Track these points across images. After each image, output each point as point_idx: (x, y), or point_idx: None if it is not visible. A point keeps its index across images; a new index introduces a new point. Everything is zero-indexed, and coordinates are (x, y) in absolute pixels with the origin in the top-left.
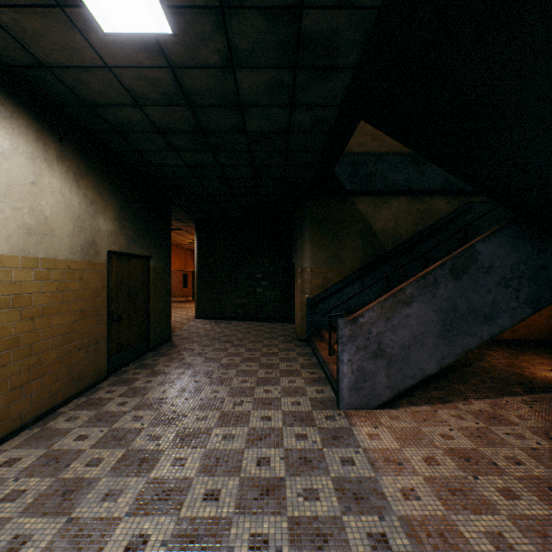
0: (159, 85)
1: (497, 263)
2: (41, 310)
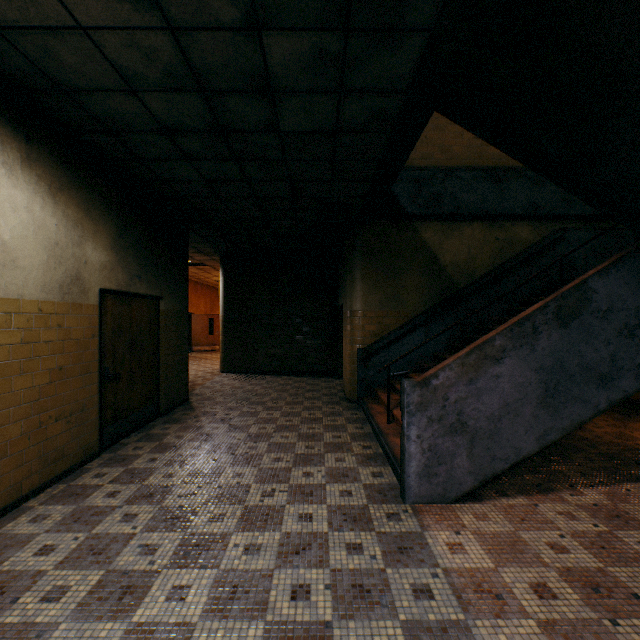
0: (157, 59)
1: (618, 305)
2: None
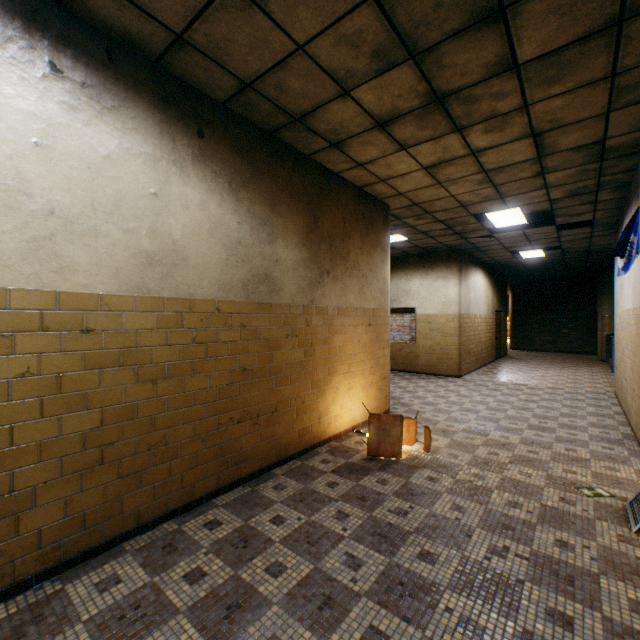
0: (532, 260)
1: None
2: (488, 331)
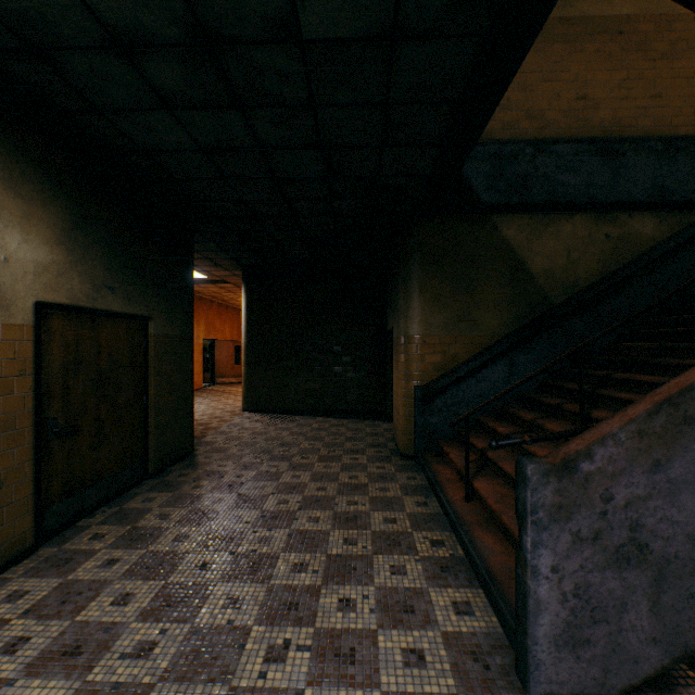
0: None
1: None
2: None
